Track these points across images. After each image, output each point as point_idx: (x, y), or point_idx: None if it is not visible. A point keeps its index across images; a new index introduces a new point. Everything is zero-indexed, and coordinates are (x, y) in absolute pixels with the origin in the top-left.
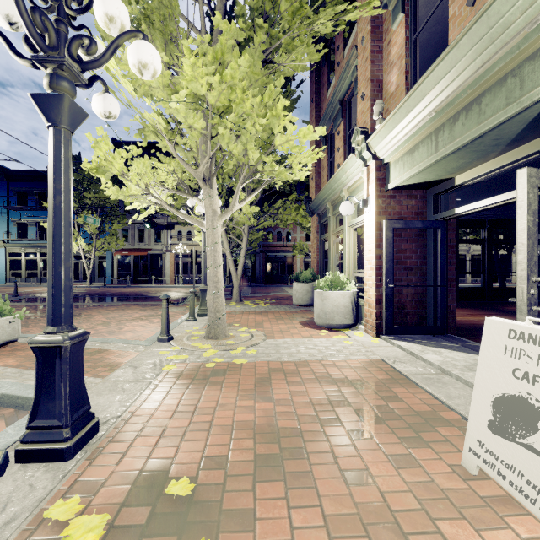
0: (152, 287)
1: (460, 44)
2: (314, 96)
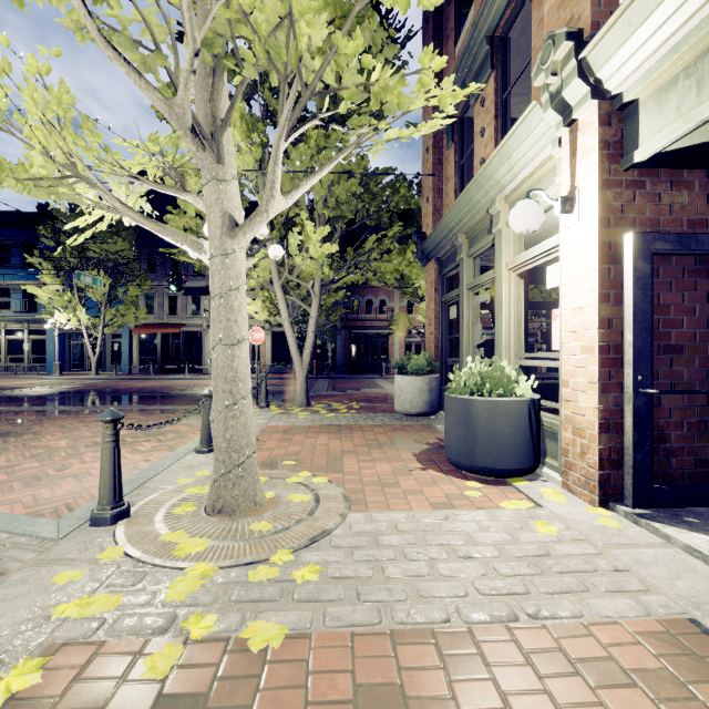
0: (184, 379)
1: None
2: None
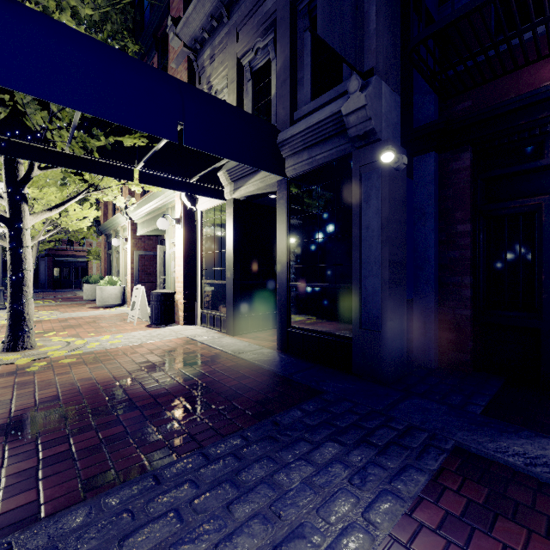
0: None
1: (146, 199)
2: None
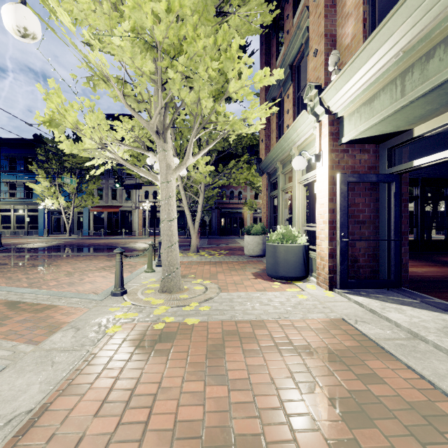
0: (122, 238)
1: None
2: (264, 66)
